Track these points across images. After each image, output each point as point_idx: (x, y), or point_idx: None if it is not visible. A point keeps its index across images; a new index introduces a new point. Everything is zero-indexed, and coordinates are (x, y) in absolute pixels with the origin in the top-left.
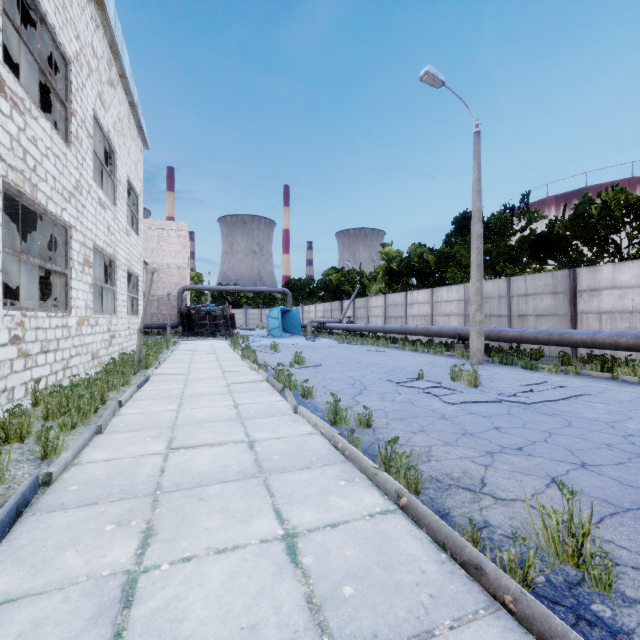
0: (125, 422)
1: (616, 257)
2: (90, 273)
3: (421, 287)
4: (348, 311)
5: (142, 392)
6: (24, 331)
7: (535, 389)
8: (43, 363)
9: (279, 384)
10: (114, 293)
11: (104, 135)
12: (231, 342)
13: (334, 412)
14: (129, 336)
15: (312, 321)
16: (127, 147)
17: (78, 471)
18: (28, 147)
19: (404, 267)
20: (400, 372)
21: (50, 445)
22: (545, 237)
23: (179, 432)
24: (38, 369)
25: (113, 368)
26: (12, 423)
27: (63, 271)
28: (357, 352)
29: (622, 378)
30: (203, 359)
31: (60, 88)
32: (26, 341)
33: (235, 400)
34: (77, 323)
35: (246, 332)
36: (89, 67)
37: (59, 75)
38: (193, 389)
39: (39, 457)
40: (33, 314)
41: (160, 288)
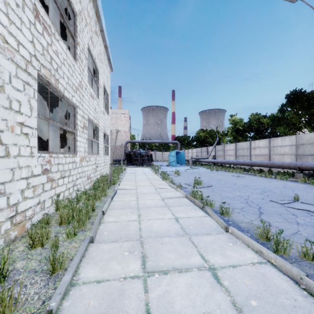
0: (107, 230)
1: None
2: (86, 133)
3: (256, 138)
4: (211, 152)
5: (114, 202)
6: (51, 166)
7: None
8: (62, 184)
9: (199, 202)
10: (97, 144)
11: (93, 60)
12: (152, 169)
13: (276, 242)
14: (104, 166)
15: (192, 158)
16: (103, 69)
17: (75, 297)
18: (53, 56)
19: (247, 127)
20: (274, 194)
21: (57, 260)
22: None
23: (147, 248)
24: (59, 188)
25: (97, 185)
26: (37, 233)
27: (73, 131)
28: (226, 176)
29: None
30: (141, 179)
31: (71, 30)
32: (52, 172)
33: (173, 213)
34: (80, 160)
35: (156, 163)
36: (86, 21)
37: (71, 23)
38: (143, 201)
39: (48, 273)
40: (56, 155)
41: (116, 142)
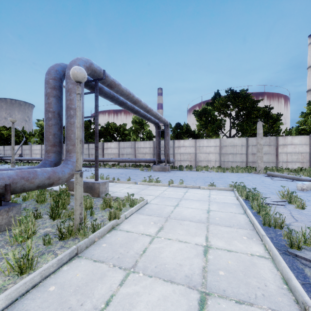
0: None
1: (114, 140)
2: None
3: None
4: (18, 151)
5: None
6: None
7: (87, 170)
8: None
9: None
10: None
11: None
12: None
13: None
14: None
15: None
16: None
17: None
18: None
19: None
20: None
21: None
22: (99, 132)
23: None
24: None
25: None
26: None
27: None
28: None
29: (106, 167)
30: None
31: None
32: None
33: None
34: None
35: None
36: None
37: None
38: None
39: None
40: None
41: None
